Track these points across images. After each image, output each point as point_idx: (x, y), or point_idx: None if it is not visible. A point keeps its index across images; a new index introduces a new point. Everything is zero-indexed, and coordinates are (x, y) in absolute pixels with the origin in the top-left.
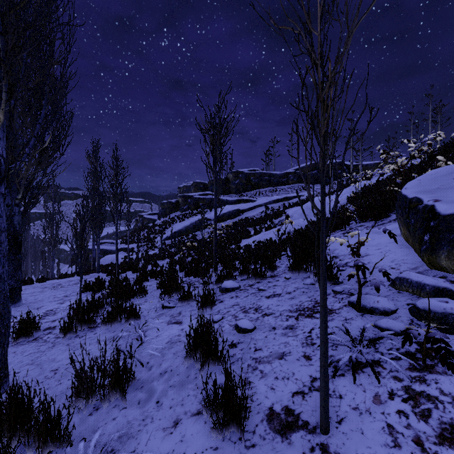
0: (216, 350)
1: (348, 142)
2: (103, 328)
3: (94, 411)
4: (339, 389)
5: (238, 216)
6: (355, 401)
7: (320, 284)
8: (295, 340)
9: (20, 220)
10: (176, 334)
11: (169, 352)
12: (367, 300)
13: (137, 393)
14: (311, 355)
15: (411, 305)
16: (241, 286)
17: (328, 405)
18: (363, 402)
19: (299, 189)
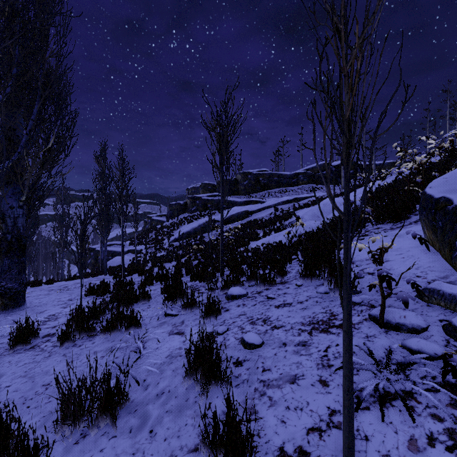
0: (218, 370)
1: (378, 127)
2: (102, 336)
3: (81, 438)
4: (364, 427)
5: (247, 217)
6: (385, 445)
7: (344, 305)
8: (309, 360)
9: (24, 222)
10: (177, 347)
11: (168, 369)
12: (392, 314)
13: (130, 418)
14: (328, 380)
15: (444, 321)
16: (249, 293)
17: (354, 455)
18: (396, 448)
19: (309, 189)
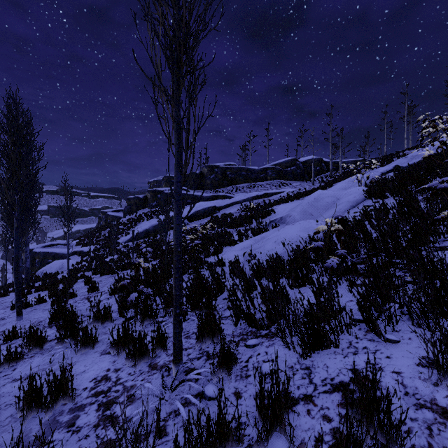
0: None
1: None
2: None
3: None
4: None
5: (214, 213)
6: None
7: None
8: None
9: None
10: None
11: None
12: None
13: None
14: None
15: None
16: None
17: None
18: None
19: (278, 185)
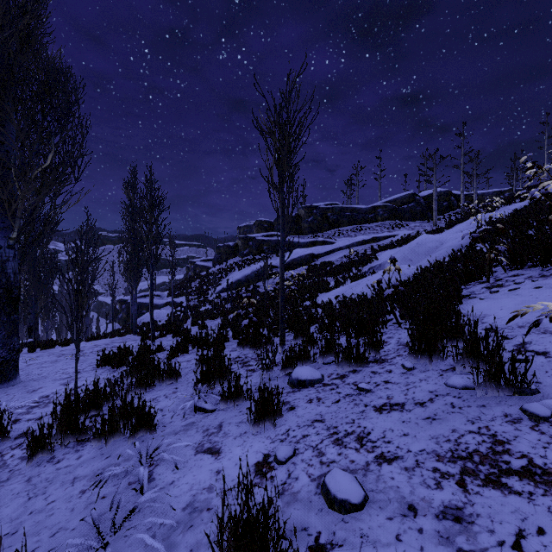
0: None
1: None
2: (95, 444)
3: None
4: None
5: (312, 262)
6: None
7: None
8: None
9: (16, 267)
10: (205, 484)
11: (183, 544)
12: None
13: None
14: None
15: None
16: (325, 378)
17: None
18: None
19: (390, 227)
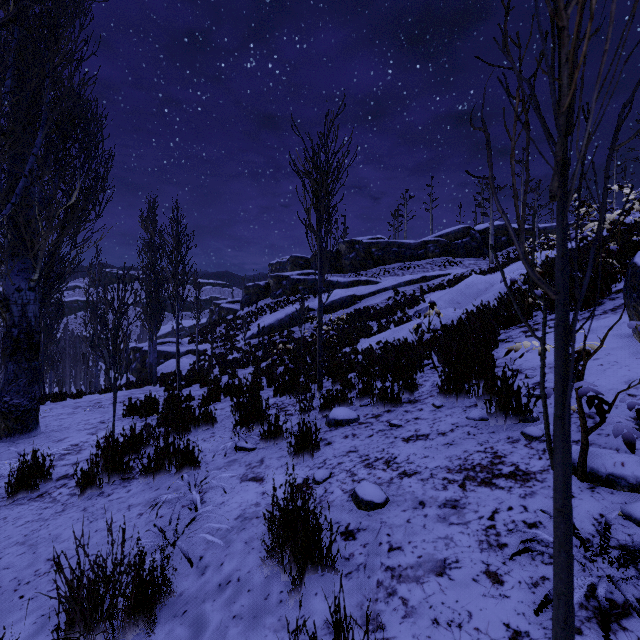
0: (317, 549)
1: (618, 131)
2: (142, 481)
3: None
4: None
5: (354, 304)
6: None
7: (556, 461)
8: (465, 534)
9: (37, 311)
10: (252, 502)
11: (239, 539)
12: (599, 459)
13: (175, 626)
14: (502, 573)
15: None
16: (361, 417)
17: None
18: None
19: (442, 264)
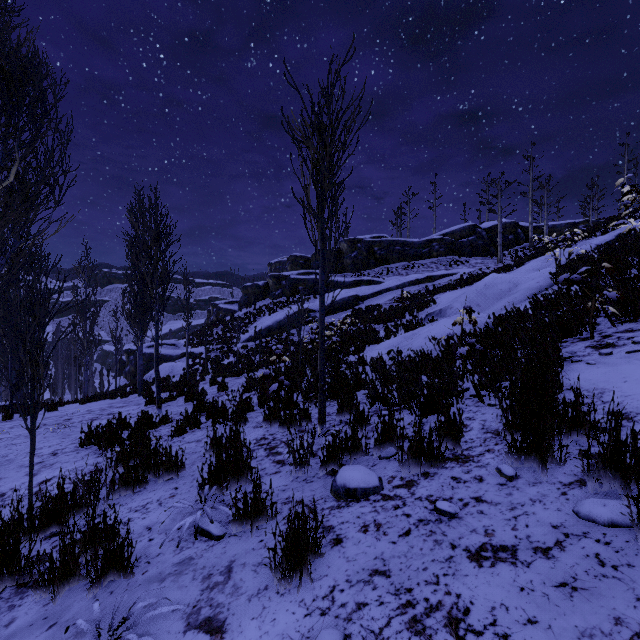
0: None
1: None
2: (41, 595)
3: None
4: None
5: (356, 305)
6: None
7: None
8: None
9: None
10: None
11: None
12: None
13: None
14: None
15: None
16: (384, 484)
17: None
18: None
19: (448, 264)
